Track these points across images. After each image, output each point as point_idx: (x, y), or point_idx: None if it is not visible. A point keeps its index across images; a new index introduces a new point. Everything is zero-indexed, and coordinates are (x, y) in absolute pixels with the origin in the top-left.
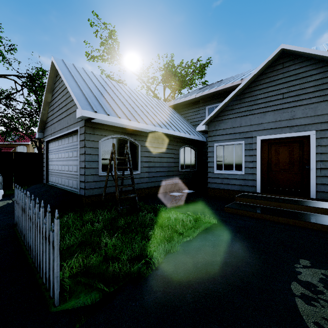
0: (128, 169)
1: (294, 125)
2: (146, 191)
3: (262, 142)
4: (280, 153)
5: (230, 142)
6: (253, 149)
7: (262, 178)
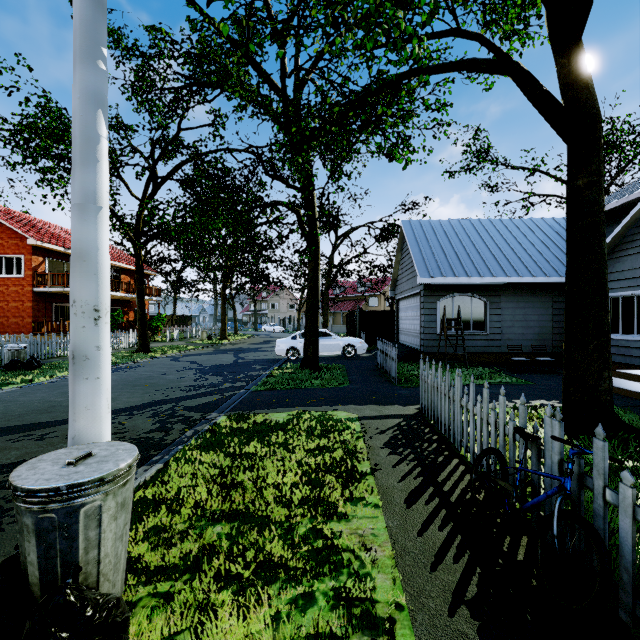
0: (471, 329)
1: None
2: (499, 357)
3: None
4: None
5: (629, 291)
6: None
7: None
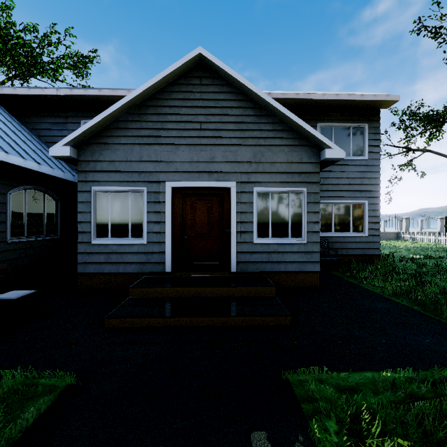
0: None
1: (214, 171)
2: None
3: (173, 191)
4: (197, 210)
5: (122, 186)
6: (161, 202)
7: (173, 249)
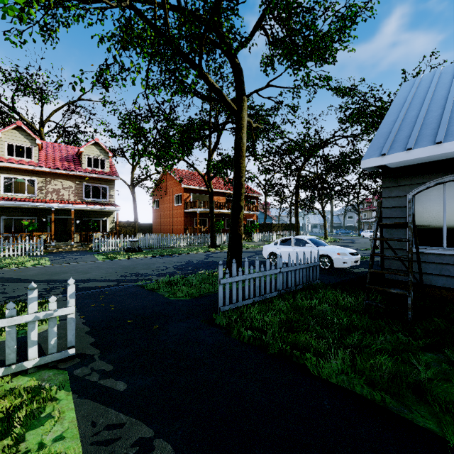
0: None
1: None
2: None
3: None
4: None
5: None
6: None
7: None
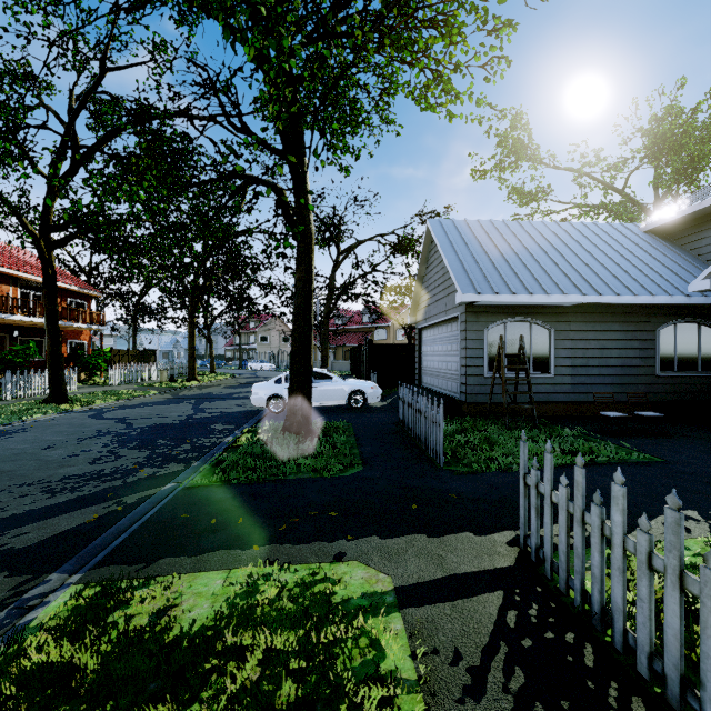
0: (531, 369)
1: None
2: (568, 408)
3: None
4: None
5: None
6: None
7: None
